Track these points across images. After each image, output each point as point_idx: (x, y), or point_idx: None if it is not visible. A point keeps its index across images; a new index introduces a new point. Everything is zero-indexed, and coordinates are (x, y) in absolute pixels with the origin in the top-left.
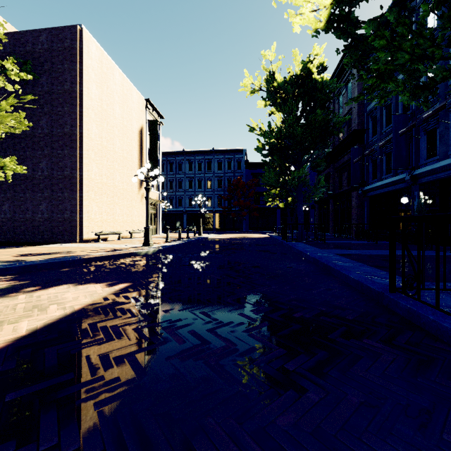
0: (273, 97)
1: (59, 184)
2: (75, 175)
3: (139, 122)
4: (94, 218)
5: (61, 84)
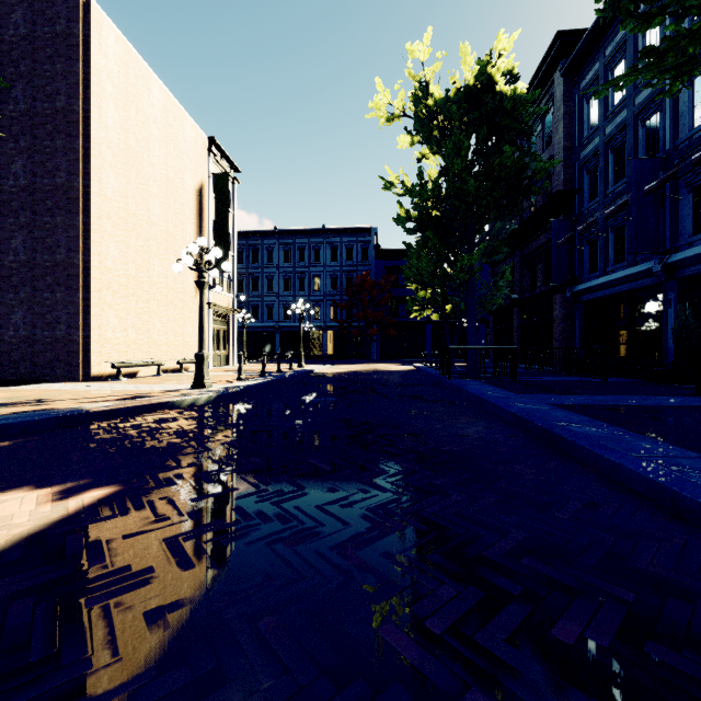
0: (426, 127)
1: (46, 278)
2: (75, 260)
3: (197, 175)
4: (112, 338)
5: (50, 98)
